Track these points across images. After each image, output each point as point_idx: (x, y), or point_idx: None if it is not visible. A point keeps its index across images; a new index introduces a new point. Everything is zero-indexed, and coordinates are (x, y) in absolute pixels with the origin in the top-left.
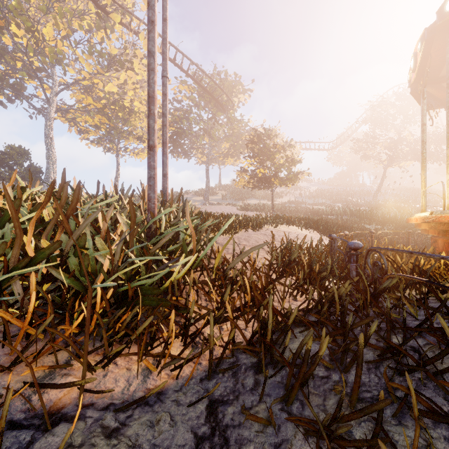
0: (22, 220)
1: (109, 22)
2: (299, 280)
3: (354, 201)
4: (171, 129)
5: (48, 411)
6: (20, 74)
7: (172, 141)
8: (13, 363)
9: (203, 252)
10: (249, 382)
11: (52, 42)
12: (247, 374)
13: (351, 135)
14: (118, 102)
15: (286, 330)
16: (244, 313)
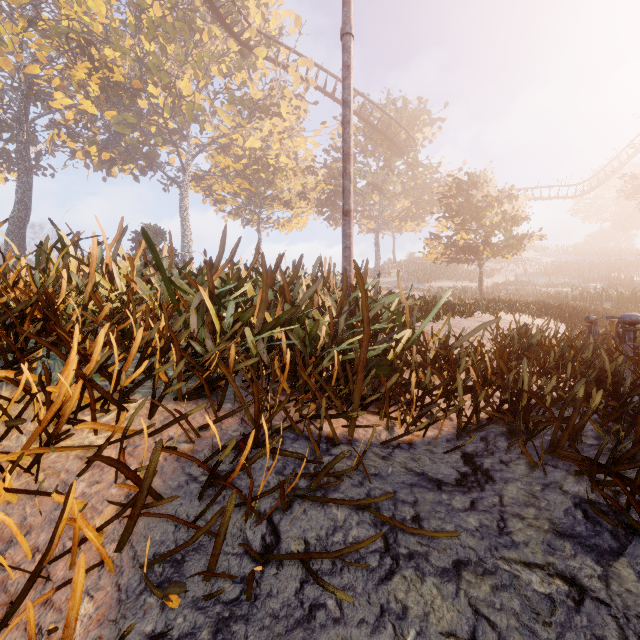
0: (237, 294)
1: (250, 58)
2: (549, 362)
3: (625, 279)
4: (327, 188)
5: (327, 436)
6: (156, 141)
7: (328, 204)
8: (291, 400)
9: (419, 330)
10: (502, 445)
11: (189, 97)
12: (498, 440)
13: (618, 168)
14: (261, 159)
15: (542, 400)
16: (488, 383)
